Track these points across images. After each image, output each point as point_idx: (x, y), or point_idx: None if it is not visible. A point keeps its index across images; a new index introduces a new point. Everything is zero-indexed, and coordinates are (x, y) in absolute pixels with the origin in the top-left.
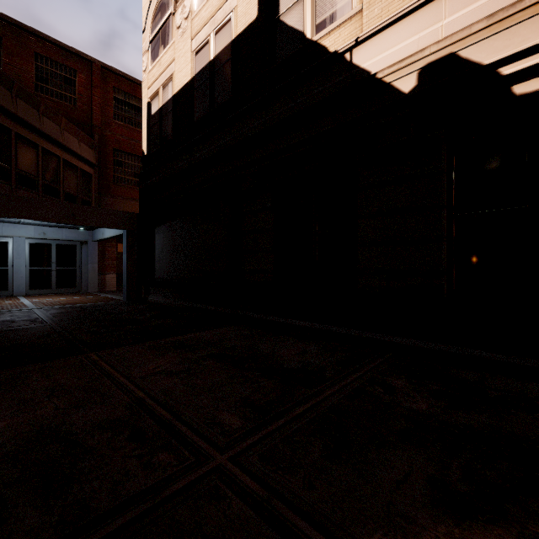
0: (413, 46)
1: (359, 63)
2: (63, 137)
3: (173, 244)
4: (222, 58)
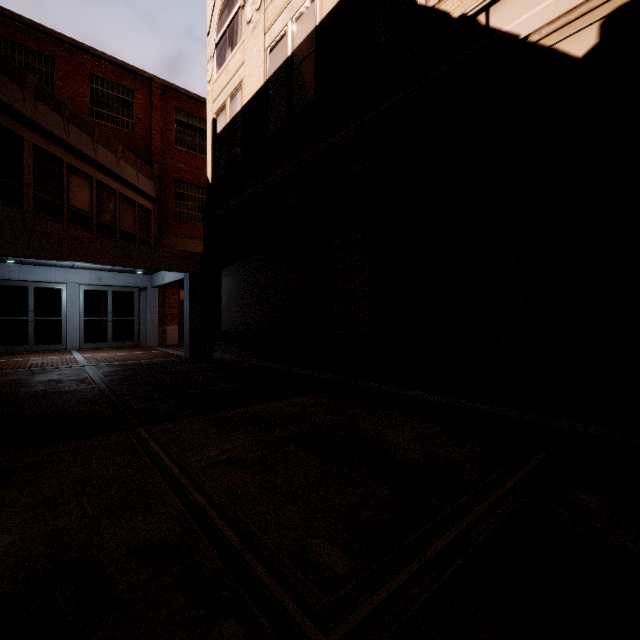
0: None
1: (500, 25)
2: (119, 168)
3: (242, 289)
4: (303, 51)
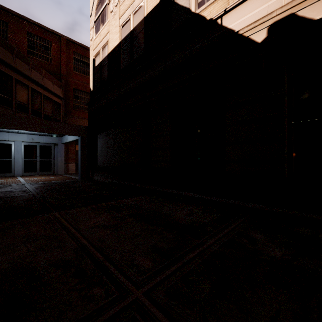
0: (264, 11)
1: (226, 25)
2: (43, 81)
3: (108, 145)
4: (138, 28)
